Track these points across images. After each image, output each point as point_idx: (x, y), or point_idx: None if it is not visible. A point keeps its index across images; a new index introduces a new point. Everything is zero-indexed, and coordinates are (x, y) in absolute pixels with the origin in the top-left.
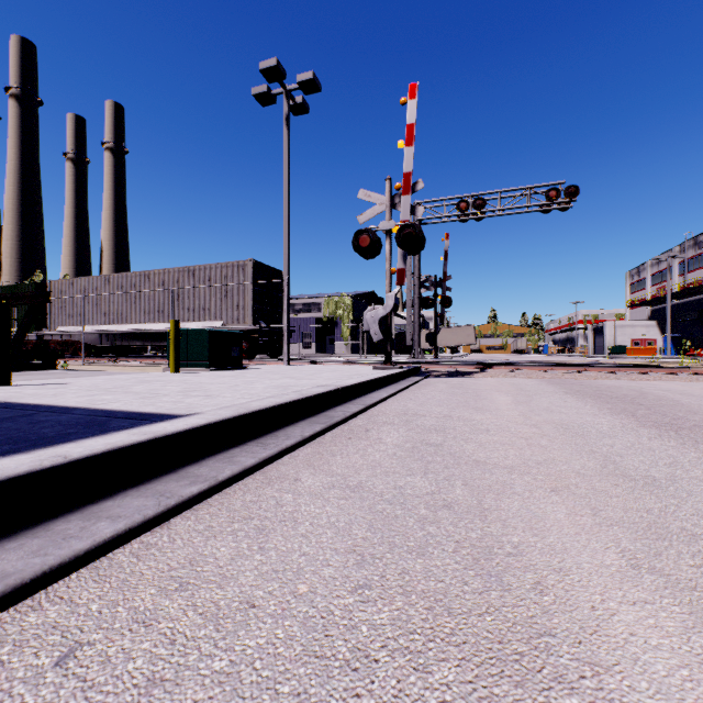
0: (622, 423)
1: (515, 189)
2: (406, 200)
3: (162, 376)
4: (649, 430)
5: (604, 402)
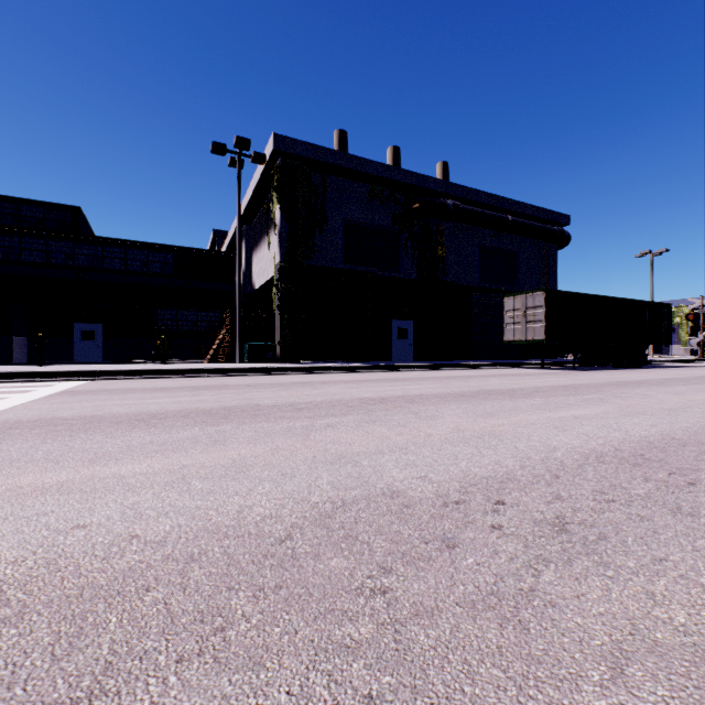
0: None
1: None
2: None
3: None
4: None
5: None
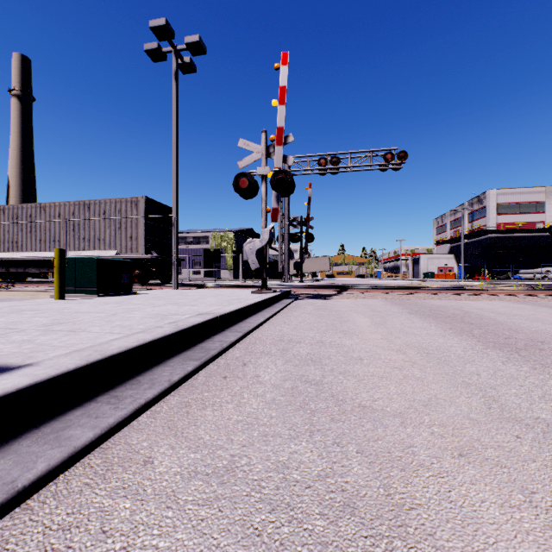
0: (470, 345)
1: (362, 151)
2: (279, 150)
3: (42, 303)
4: (496, 352)
5: (443, 322)
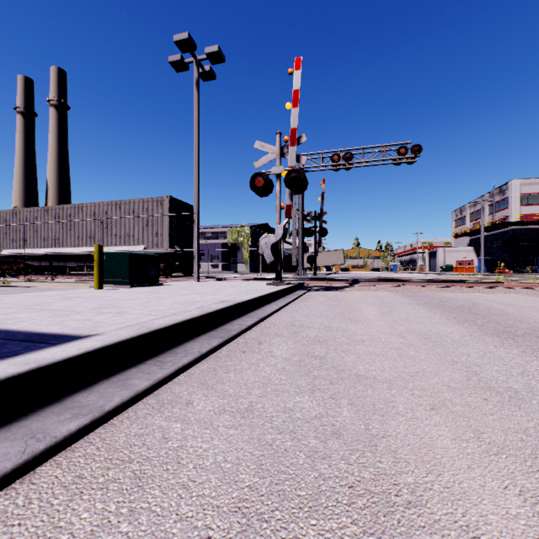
0: (469, 332)
1: (375, 146)
2: (293, 150)
3: (86, 292)
4: (492, 338)
5: (449, 312)
